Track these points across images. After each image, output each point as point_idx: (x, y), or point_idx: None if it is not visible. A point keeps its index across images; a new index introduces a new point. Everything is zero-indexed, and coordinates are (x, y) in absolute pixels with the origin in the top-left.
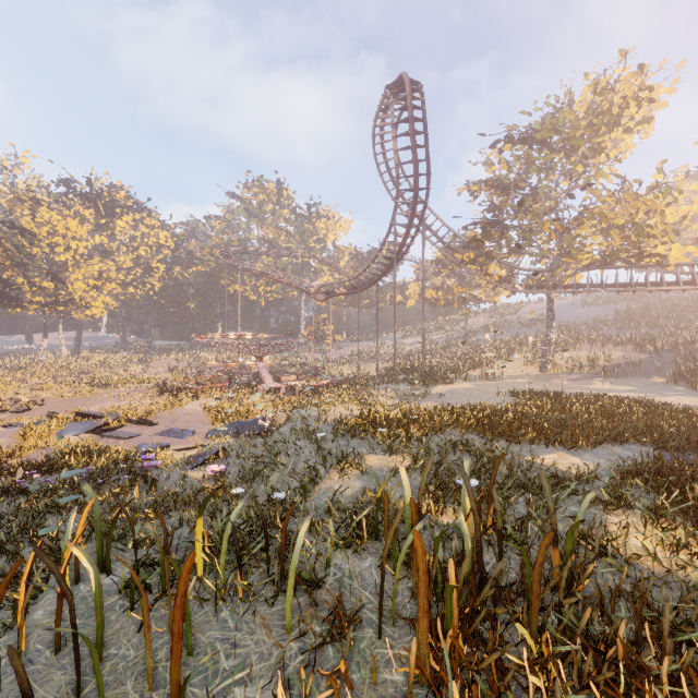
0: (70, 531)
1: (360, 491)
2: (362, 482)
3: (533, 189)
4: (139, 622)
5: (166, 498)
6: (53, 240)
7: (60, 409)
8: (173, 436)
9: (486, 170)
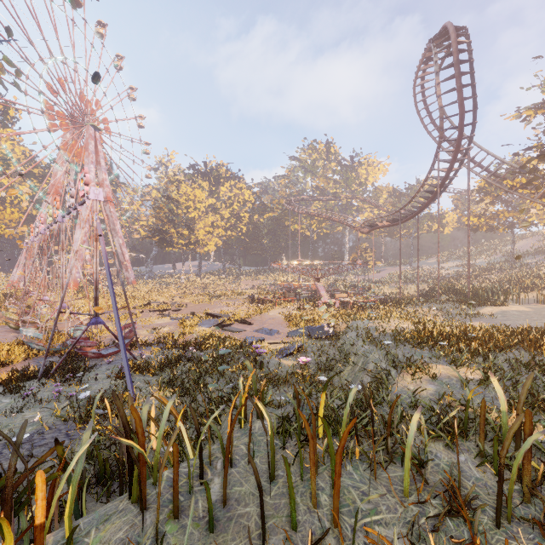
0: (240, 388)
1: (434, 394)
2: (434, 386)
3: None
4: (290, 457)
5: (270, 376)
6: (188, 204)
7: (196, 310)
8: (265, 333)
9: (543, 92)
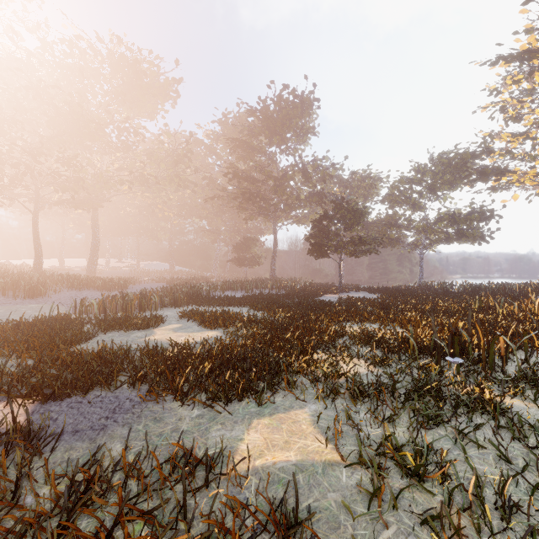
0: None
1: None
2: None
3: None
4: None
5: None
6: None
7: None
8: None
9: None
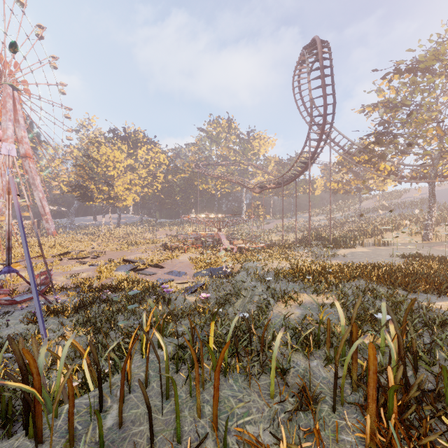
0: (143, 323)
1: (300, 316)
2: (300, 311)
3: (417, 105)
4: (183, 378)
5: (176, 311)
6: (108, 163)
7: (114, 257)
8: (175, 275)
9: (378, 95)
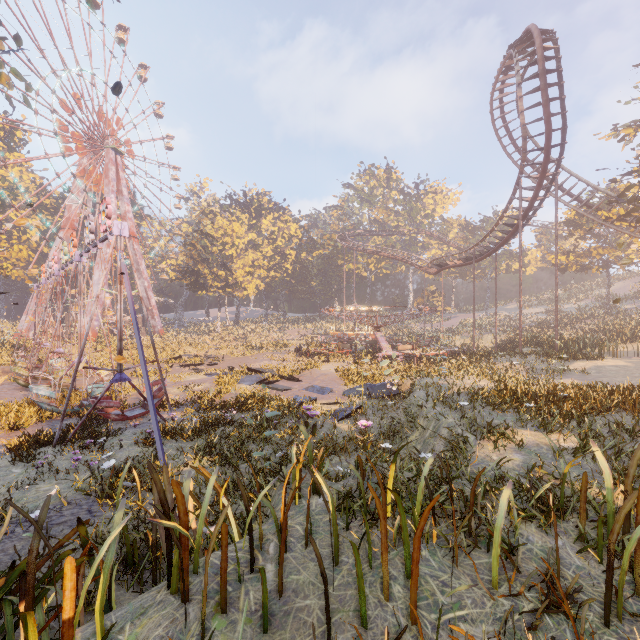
0: (294, 458)
1: (522, 465)
2: (521, 456)
3: None
4: (355, 540)
5: (325, 443)
6: (225, 240)
7: (234, 364)
8: (317, 392)
9: None
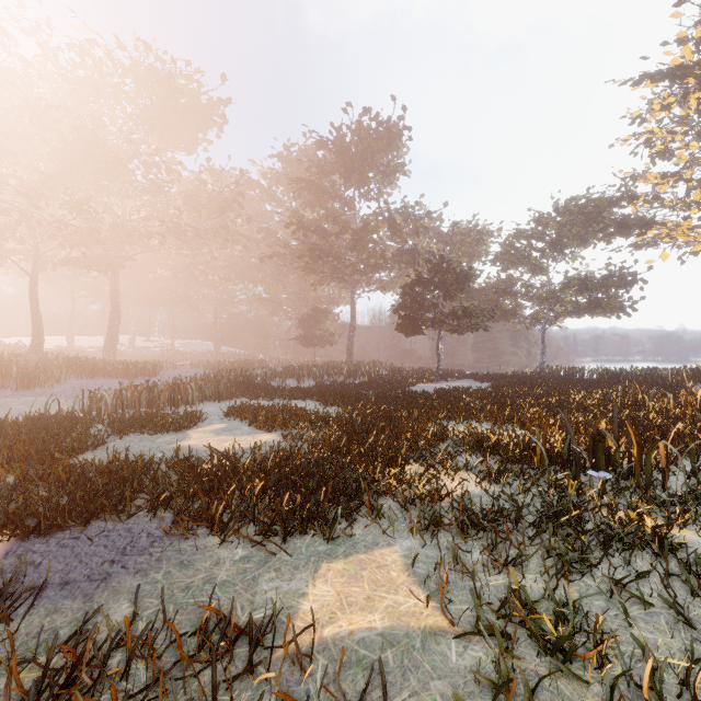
0: None
1: None
2: None
3: None
4: None
5: None
6: None
7: None
8: None
9: None
